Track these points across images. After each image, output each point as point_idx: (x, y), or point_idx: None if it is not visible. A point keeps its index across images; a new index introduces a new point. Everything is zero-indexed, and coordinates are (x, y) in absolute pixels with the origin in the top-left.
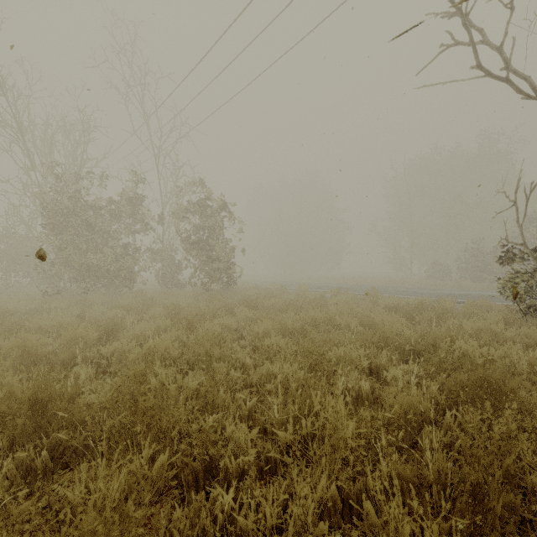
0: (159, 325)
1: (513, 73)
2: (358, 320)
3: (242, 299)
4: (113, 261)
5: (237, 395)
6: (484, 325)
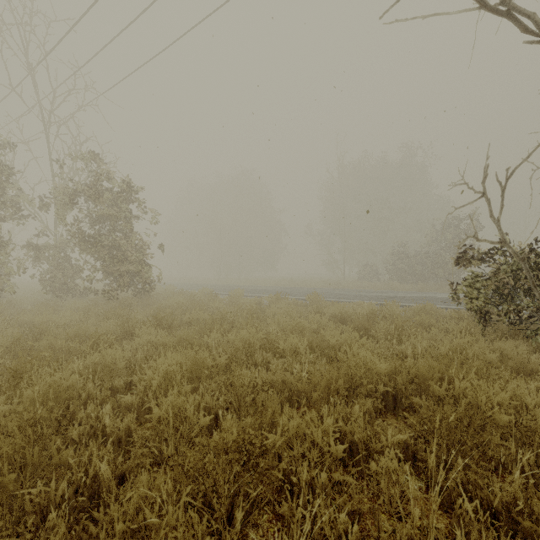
0: None
1: (512, 10)
2: (307, 340)
3: (155, 312)
4: None
5: None
6: (462, 344)
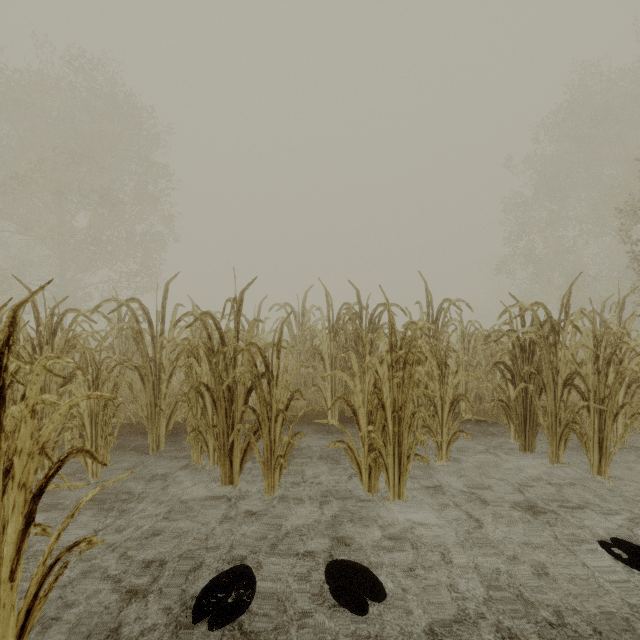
0: None
1: None
2: None
3: None
4: None
5: None
6: None
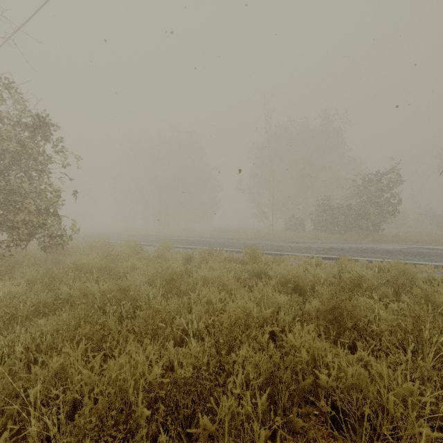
0: None
1: None
2: (265, 377)
3: (35, 279)
4: None
5: None
6: None
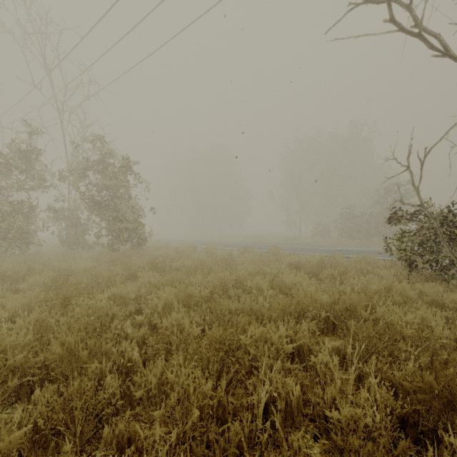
0: (30, 300)
1: (423, 31)
2: (268, 281)
3: (149, 260)
4: (0, 220)
5: (107, 430)
6: (388, 284)
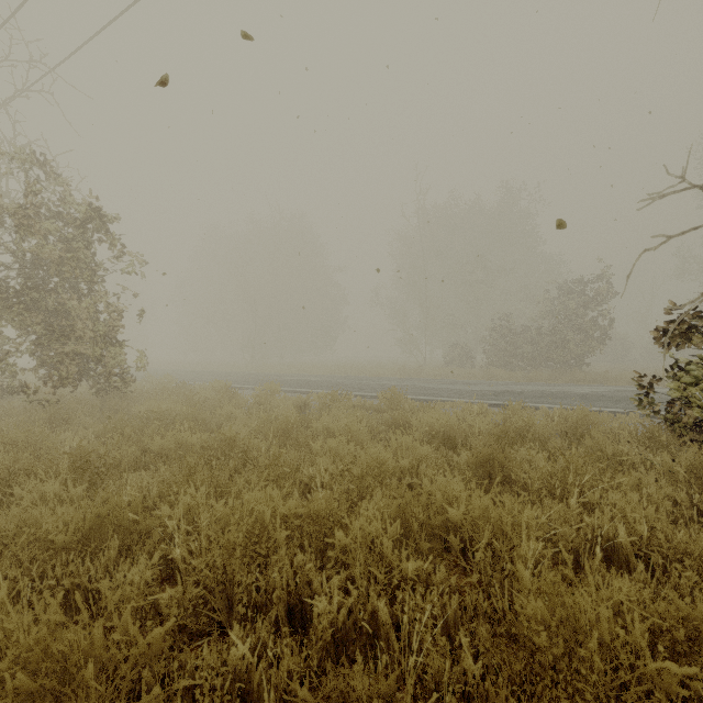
0: None
1: None
2: (397, 512)
3: (107, 430)
4: None
5: None
6: None
